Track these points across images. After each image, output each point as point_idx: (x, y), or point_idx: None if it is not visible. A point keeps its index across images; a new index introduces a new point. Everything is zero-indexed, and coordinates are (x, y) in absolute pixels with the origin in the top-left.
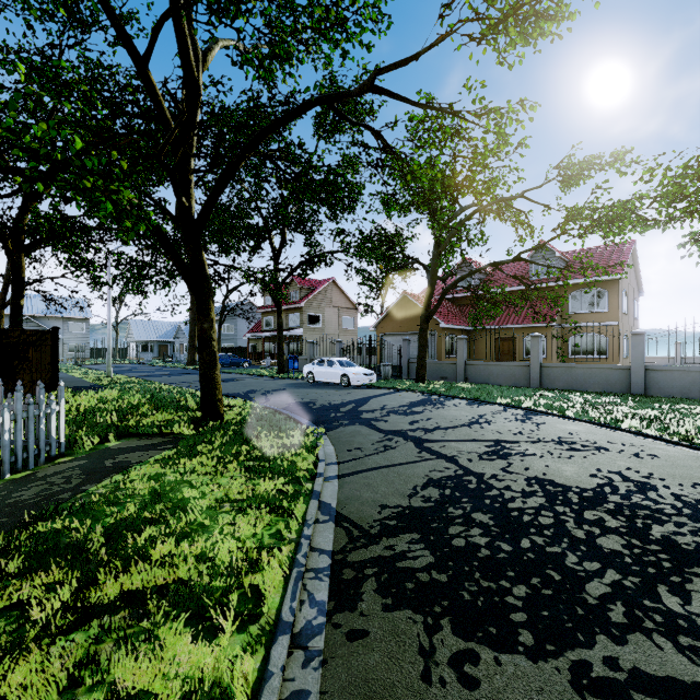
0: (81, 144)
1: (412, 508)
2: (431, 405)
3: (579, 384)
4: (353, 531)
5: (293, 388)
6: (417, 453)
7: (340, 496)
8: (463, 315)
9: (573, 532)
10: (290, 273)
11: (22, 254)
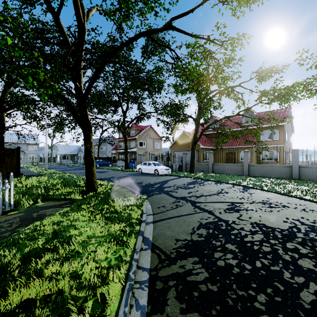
0: (11, 42)
1: (193, 241)
2: (197, 184)
3: (267, 174)
4: (161, 255)
5: (132, 176)
6: (193, 209)
7: (154, 233)
8: (211, 142)
9: (283, 256)
10: (130, 122)
11: (4, 112)
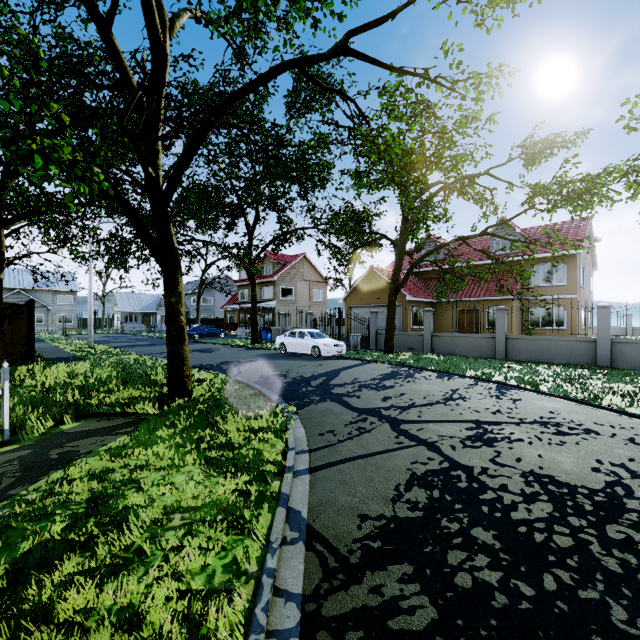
0: None
1: (398, 519)
2: (402, 378)
3: (544, 356)
4: (329, 558)
5: (265, 359)
6: (394, 438)
7: (312, 499)
8: (427, 288)
9: (604, 561)
10: (263, 249)
11: (1, 229)
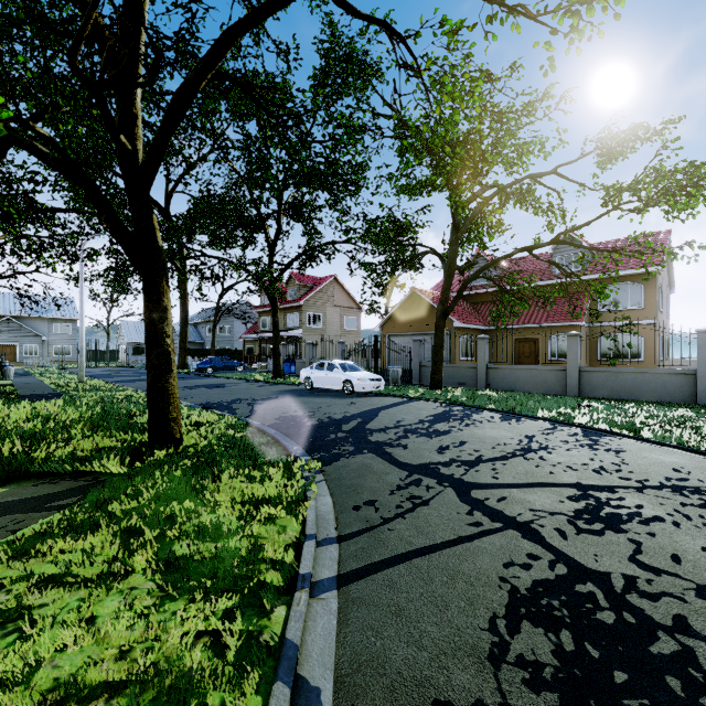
0: None
1: None
2: (457, 420)
3: (628, 392)
4: None
5: (287, 397)
6: (466, 514)
7: (342, 654)
8: (477, 314)
9: None
10: (286, 267)
11: None
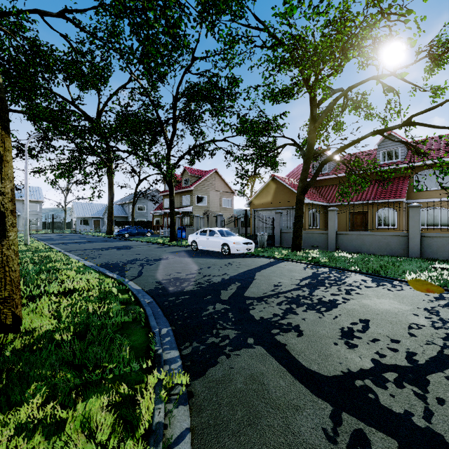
0: None
1: None
2: (333, 285)
3: None
4: None
5: (175, 257)
6: None
7: None
8: (320, 194)
9: None
10: (179, 159)
11: None
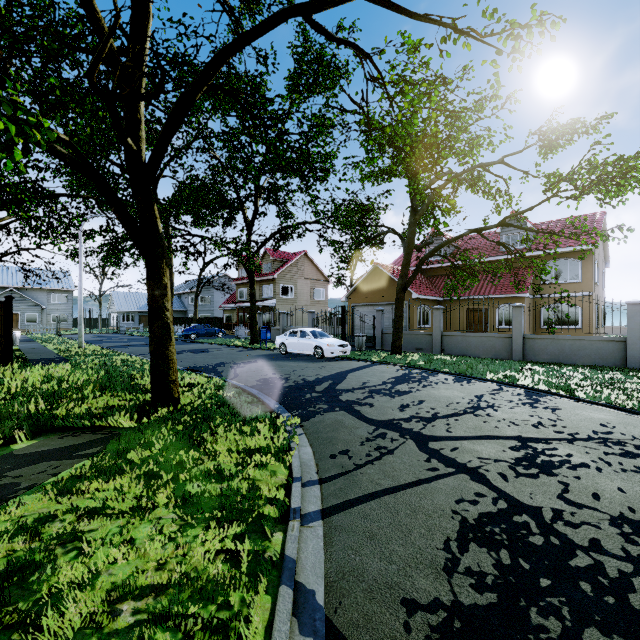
0: None
1: (463, 610)
2: (416, 382)
3: (566, 357)
4: None
5: (265, 361)
6: (425, 461)
7: (329, 566)
8: (433, 286)
9: None
10: (263, 244)
11: None
